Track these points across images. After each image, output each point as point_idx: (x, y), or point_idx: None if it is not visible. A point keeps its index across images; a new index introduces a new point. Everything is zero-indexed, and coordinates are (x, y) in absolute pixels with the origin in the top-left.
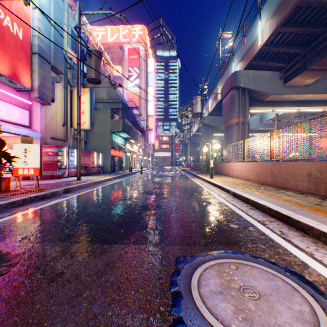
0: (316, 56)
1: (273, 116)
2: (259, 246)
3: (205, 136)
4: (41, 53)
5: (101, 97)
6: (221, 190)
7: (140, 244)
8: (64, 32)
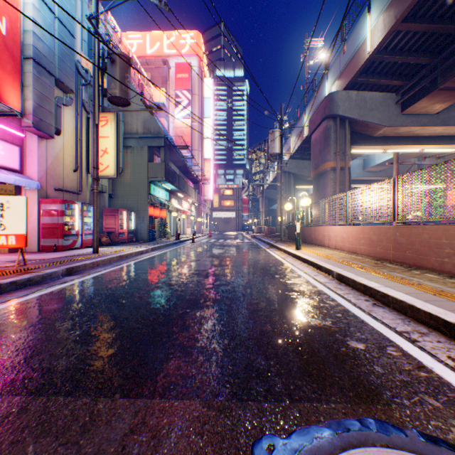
0: (452, 69)
1: (382, 159)
2: (426, 401)
3: (285, 188)
4: (38, 59)
5: (134, 131)
6: (316, 270)
7: (176, 398)
8: (76, 30)
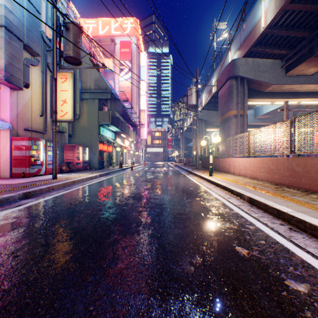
0: None
1: (269, 110)
2: None
3: (199, 130)
4: (9, 27)
5: (88, 87)
6: (228, 193)
7: None
8: (42, 9)
